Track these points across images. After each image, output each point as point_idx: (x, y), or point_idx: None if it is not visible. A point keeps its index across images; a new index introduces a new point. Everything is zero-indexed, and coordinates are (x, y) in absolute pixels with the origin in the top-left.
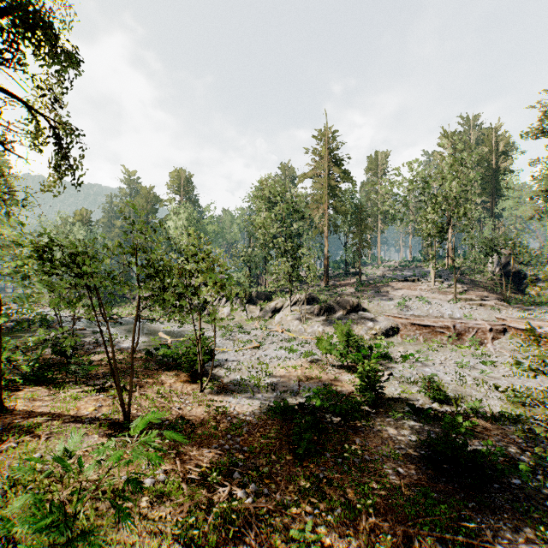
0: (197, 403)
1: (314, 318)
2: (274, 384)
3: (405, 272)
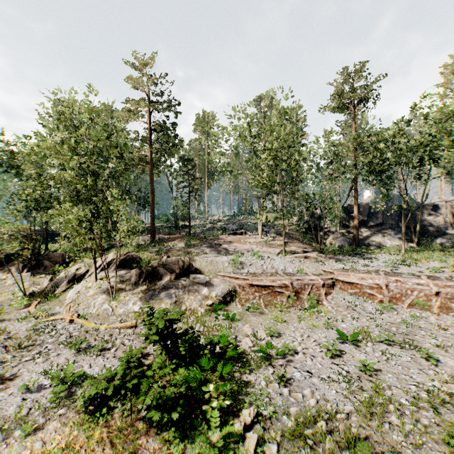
0: None
1: (130, 288)
2: None
3: (231, 225)
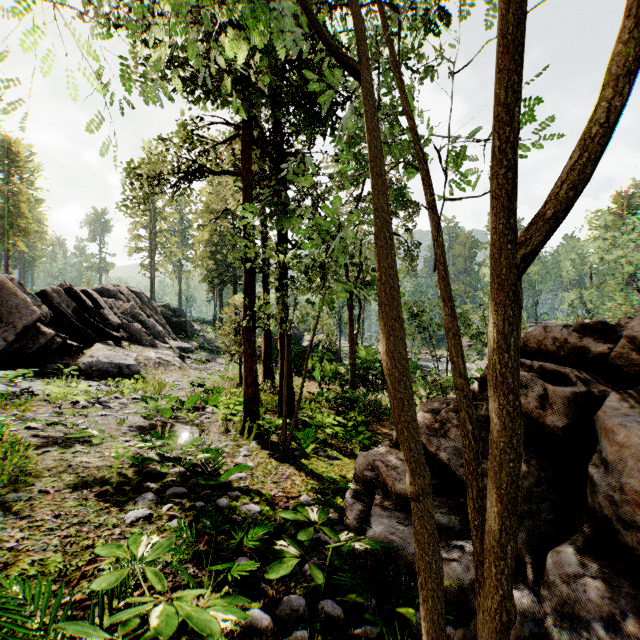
0: None
1: None
2: None
3: None
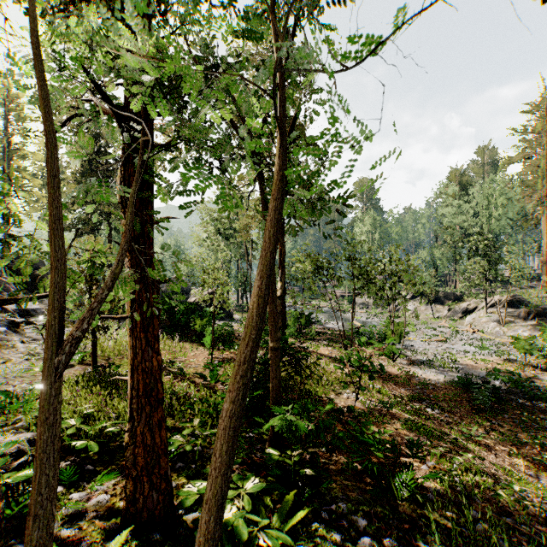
0: (391, 366)
1: (518, 322)
2: (459, 369)
3: None
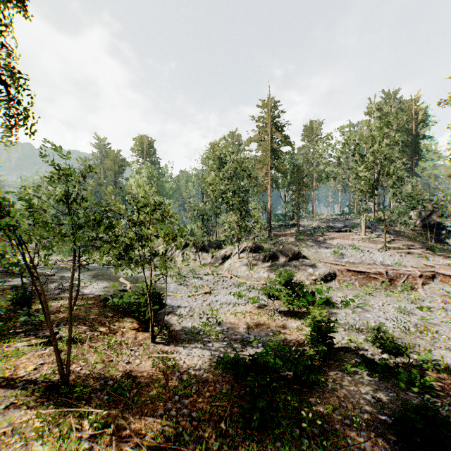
0: (146, 356)
1: (260, 264)
2: (224, 332)
3: (337, 224)
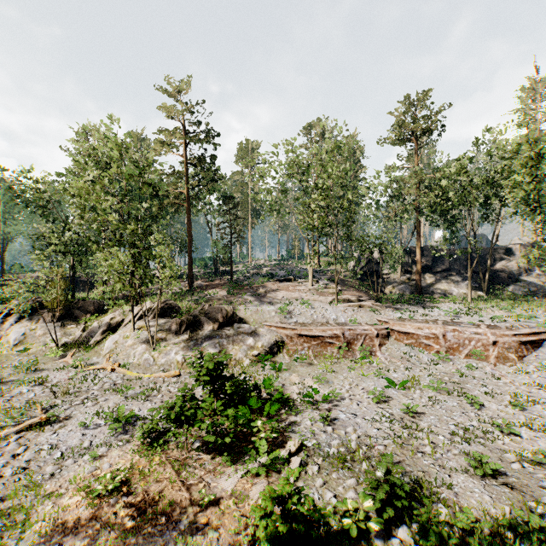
0: None
1: (171, 338)
2: None
3: (278, 271)
